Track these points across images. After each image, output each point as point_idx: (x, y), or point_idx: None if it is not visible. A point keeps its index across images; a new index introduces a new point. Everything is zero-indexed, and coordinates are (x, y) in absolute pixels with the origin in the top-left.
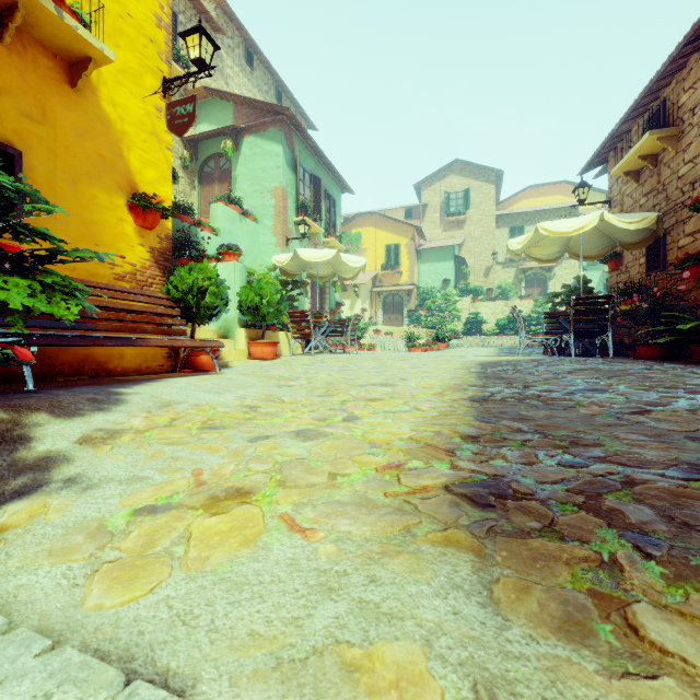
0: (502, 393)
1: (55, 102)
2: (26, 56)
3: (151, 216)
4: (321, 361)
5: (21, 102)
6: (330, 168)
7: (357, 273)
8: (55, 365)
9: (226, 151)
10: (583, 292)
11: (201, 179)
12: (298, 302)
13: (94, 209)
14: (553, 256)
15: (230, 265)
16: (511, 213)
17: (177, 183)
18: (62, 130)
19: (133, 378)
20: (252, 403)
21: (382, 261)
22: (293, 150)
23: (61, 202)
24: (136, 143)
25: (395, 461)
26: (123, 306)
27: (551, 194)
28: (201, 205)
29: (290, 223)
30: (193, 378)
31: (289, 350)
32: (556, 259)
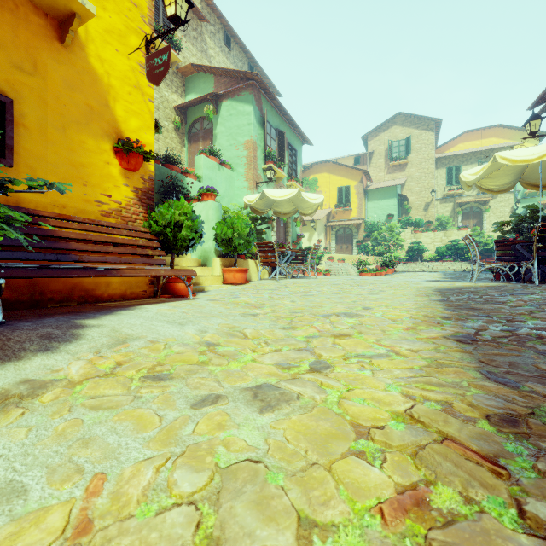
0: (488, 330)
1: (45, 56)
2: (18, 13)
3: (134, 158)
4: (284, 286)
5: (13, 55)
6: (292, 124)
7: (315, 209)
8: (45, 293)
9: (208, 114)
10: (535, 220)
11: (189, 139)
12: (265, 235)
13: (83, 153)
14: (505, 186)
15: (208, 204)
16: (448, 156)
17: (160, 132)
18: (53, 82)
19: (114, 305)
20: (211, 338)
21: (334, 201)
22: (262, 109)
23: (52, 147)
24: (121, 95)
25: (407, 483)
26: (106, 239)
27: (486, 137)
28: (189, 159)
29: (259, 170)
30: (165, 306)
31: (257, 275)
32: (507, 189)
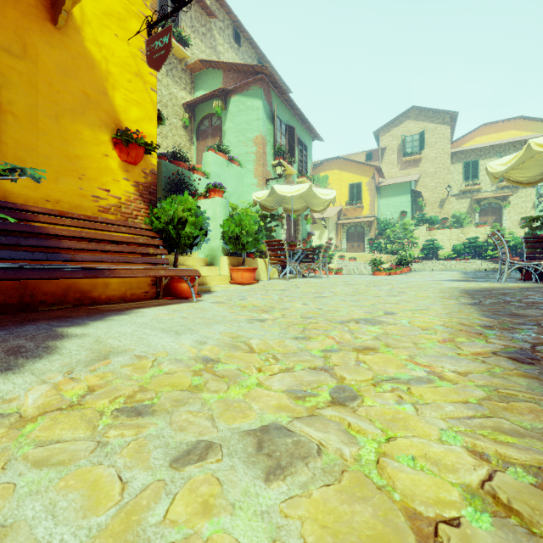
0: None
1: (36, 38)
2: None
3: (134, 150)
4: (295, 286)
5: None
6: (303, 119)
7: (327, 206)
8: (36, 295)
9: (217, 110)
10: None
11: (198, 136)
12: (275, 233)
13: (78, 144)
14: (537, 178)
15: (215, 200)
16: (465, 150)
17: (164, 124)
18: (45, 67)
19: (110, 308)
20: (210, 351)
21: (346, 198)
22: (271, 104)
23: (43, 137)
24: (120, 83)
25: None
26: (103, 237)
27: (505, 129)
28: (198, 156)
29: (268, 166)
30: (164, 309)
31: (266, 275)
32: (539, 181)
